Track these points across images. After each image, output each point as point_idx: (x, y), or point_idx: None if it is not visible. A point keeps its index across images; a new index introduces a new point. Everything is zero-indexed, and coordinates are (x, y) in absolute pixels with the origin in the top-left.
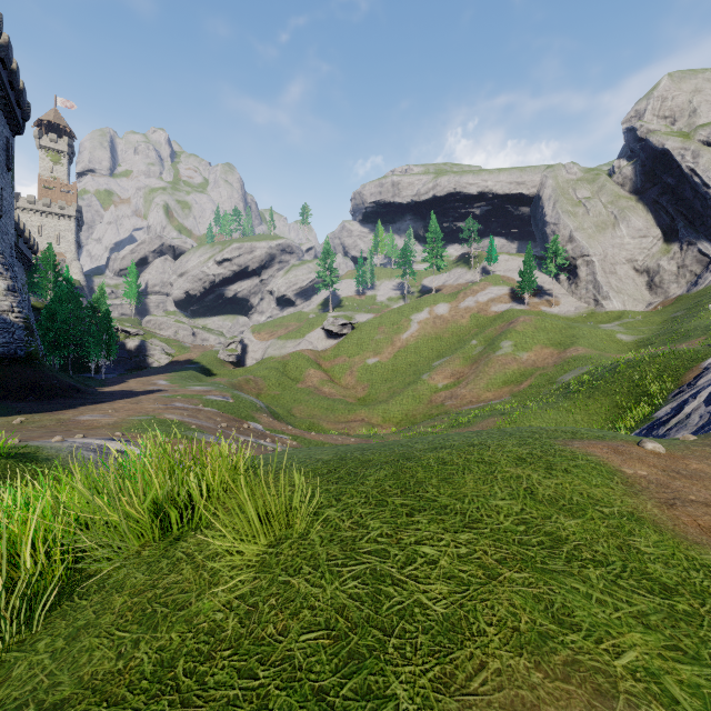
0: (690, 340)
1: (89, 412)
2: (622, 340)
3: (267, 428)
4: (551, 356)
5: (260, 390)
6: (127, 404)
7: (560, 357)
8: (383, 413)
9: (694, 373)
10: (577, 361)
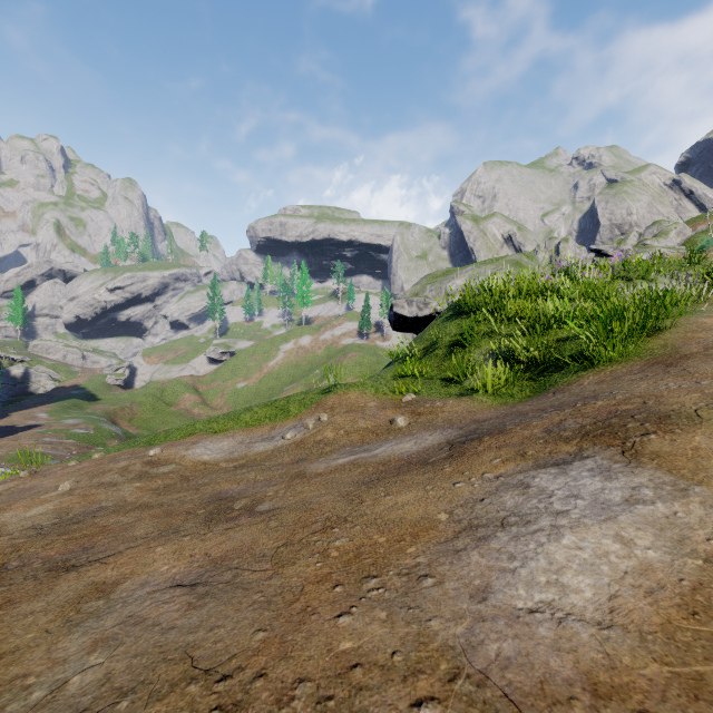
0: None
1: None
2: None
3: None
4: None
5: (134, 415)
6: (9, 442)
7: None
8: None
9: None
10: None
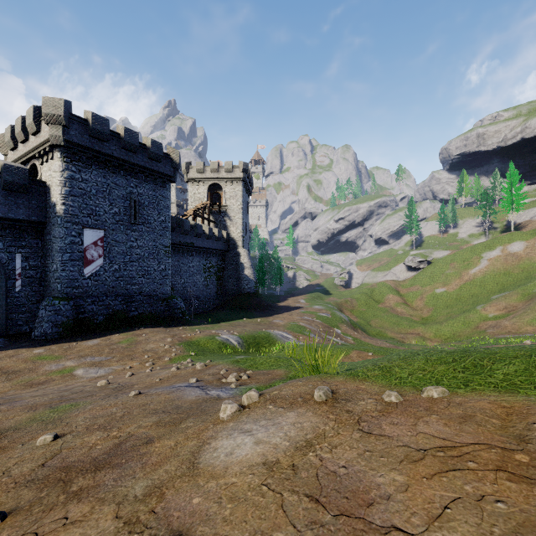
0: None
1: (276, 318)
2: None
3: (342, 332)
4: None
5: (353, 307)
6: (287, 316)
7: None
8: (435, 331)
9: None
10: None
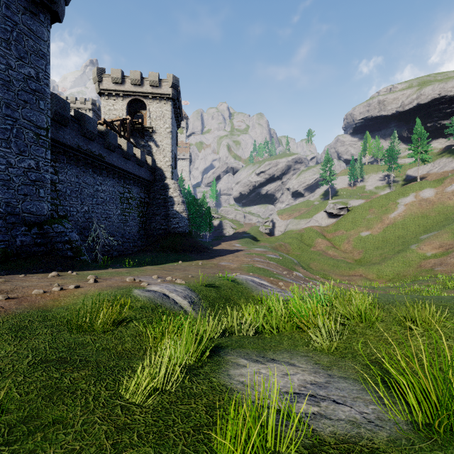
0: None
1: (222, 261)
2: None
3: (304, 276)
4: None
5: (288, 251)
6: (234, 257)
7: None
8: (377, 272)
9: None
10: None
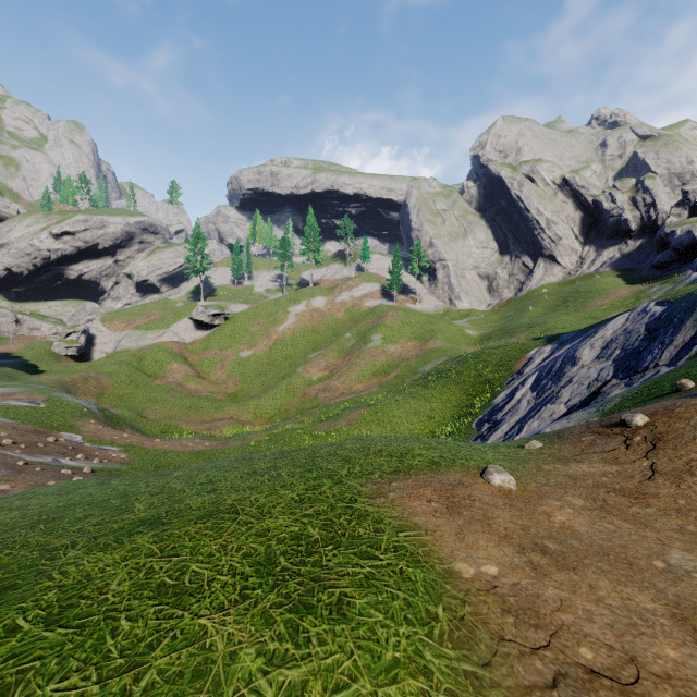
0: (518, 335)
1: None
2: (470, 335)
3: (89, 438)
4: (414, 348)
5: (103, 389)
6: None
7: (421, 349)
8: (255, 409)
9: (522, 363)
10: (435, 353)
